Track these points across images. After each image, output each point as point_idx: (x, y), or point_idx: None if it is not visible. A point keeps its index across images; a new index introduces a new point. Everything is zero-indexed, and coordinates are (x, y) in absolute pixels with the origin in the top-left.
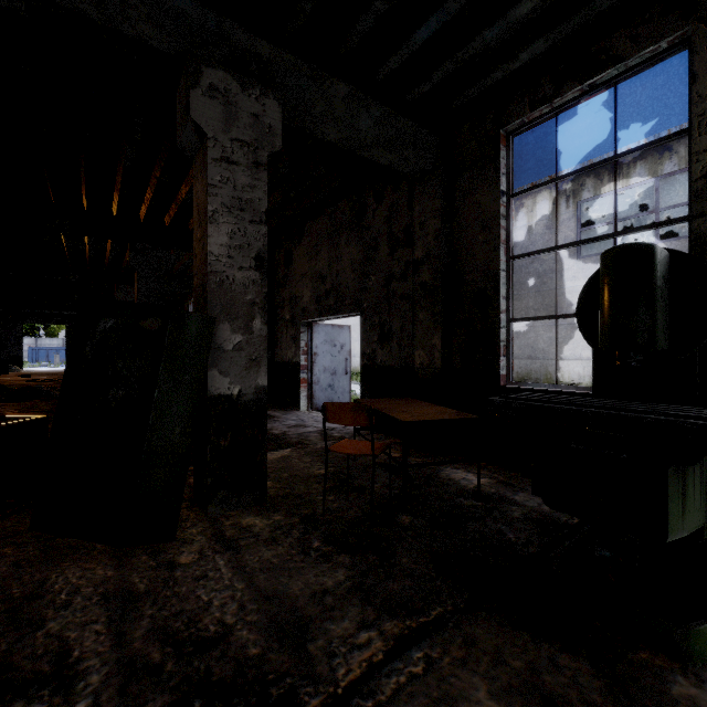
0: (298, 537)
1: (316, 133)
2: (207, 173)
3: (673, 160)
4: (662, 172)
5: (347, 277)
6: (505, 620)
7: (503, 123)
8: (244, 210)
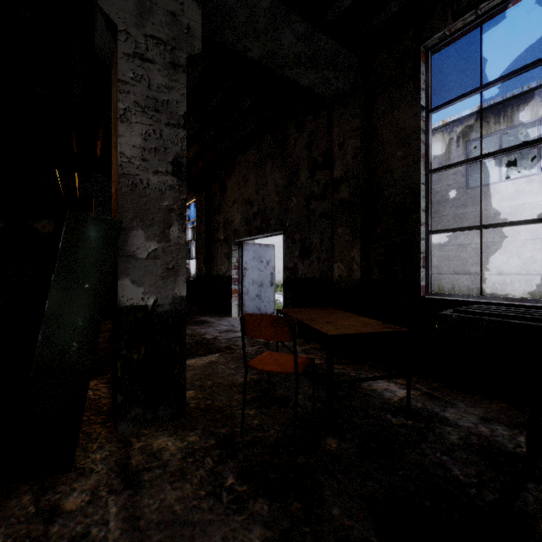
0: (211, 468)
1: (239, 48)
2: (117, 69)
3: None
4: None
5: (271, 201)
6: None
7: (423, 38)
8: (160, 111)
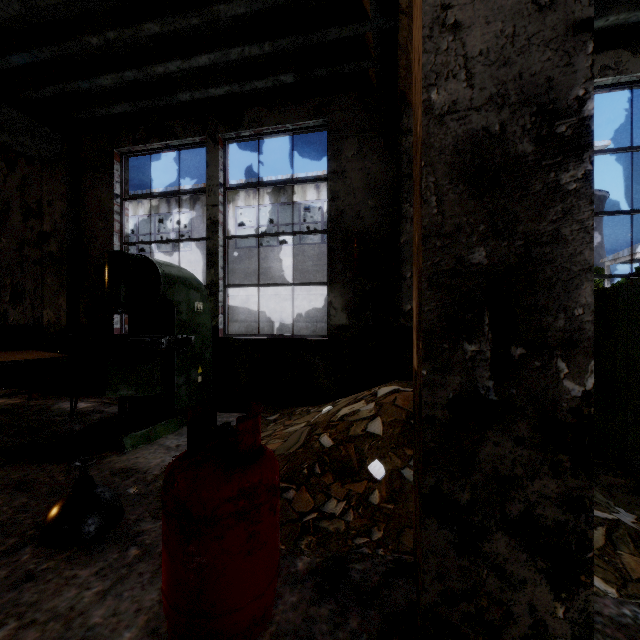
0: None
1: None
2: None
3: (285, 195)
4: (280, 201)
5: None
6: (27, 463)
7: (116, 145)
8: None
